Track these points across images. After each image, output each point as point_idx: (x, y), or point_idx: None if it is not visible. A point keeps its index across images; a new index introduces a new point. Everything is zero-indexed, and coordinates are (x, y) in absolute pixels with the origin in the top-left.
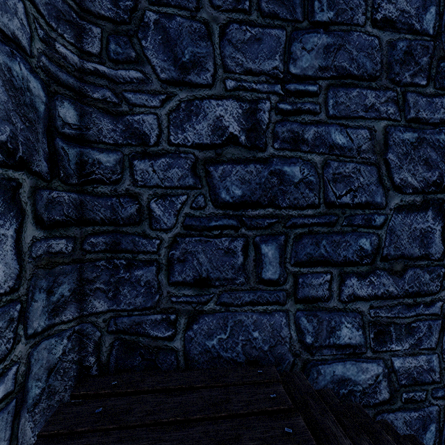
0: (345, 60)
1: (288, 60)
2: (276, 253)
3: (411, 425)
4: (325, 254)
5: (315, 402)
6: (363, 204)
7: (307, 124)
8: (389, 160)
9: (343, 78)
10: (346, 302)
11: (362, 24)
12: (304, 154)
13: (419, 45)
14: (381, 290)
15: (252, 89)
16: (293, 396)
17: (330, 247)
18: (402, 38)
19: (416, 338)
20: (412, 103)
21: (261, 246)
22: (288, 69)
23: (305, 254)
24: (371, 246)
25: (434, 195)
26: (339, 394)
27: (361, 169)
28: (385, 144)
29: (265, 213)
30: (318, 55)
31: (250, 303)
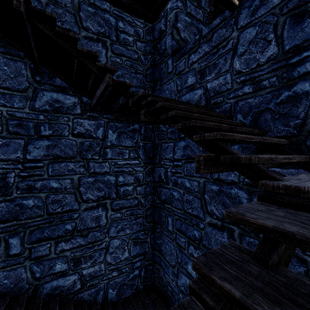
0: (58, 151)
1: (26, 153)
2: (18, 241)
3: (91, 295)
4: (47, 236)
5: (19, 308)
6: (67, 210)
7: (37, 180)
8: (81, 190)
9: (57, 159)
10: (59, 254)
11: (67, 135)
12: (35, 194)
13: (95, 143)
14: (77, 244)
15: (3, 168)
16: (11, 308)
17: (50, 232)
18: (87, 140)
19: (94, 260)
20: (92, 166)
21: (9, 240)
22: (26, 157)
23: (36, 238)
24: (72, 227)
25: (102, 201)
26: (55, 294)
27: (66, 196)
28: (79, 184)
29: (12, 224)
30: (43, 150)
31: (2, 268)
